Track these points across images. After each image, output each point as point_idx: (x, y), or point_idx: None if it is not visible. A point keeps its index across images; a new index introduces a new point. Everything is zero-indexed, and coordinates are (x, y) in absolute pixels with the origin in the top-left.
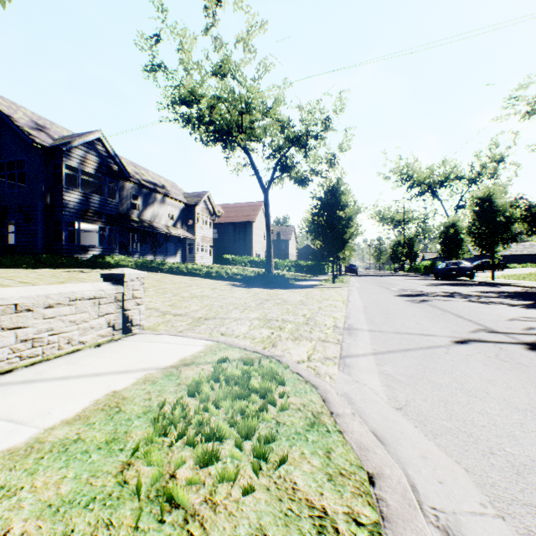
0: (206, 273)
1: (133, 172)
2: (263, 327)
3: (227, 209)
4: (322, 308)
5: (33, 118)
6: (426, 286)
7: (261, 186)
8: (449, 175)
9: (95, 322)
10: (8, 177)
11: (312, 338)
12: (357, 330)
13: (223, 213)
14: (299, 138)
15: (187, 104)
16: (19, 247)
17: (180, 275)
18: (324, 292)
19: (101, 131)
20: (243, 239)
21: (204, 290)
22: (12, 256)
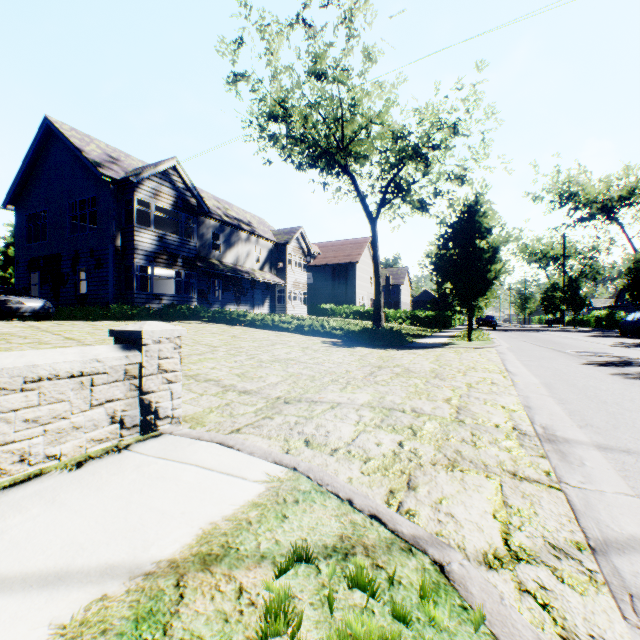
0: (296, 327)
1: (214, 207)
2: (380, 426)
3: (324, 249)
4: (472, 386)
5: (107, 151)
6: (620, 348)
7: (367, 215)
8: (636, 188)
9: (84, 418)
10: (85, 220)
11: (487, 466)
12: (570, 444)
13: (319, 253)
14: (417, 150)
15: (275, 119)
16: (90, 296)
17: (264, 330)
18: (462, 356)
19: (176, 159)
20: (343, 284)
21: (291, 350)
22: (82, 307)
